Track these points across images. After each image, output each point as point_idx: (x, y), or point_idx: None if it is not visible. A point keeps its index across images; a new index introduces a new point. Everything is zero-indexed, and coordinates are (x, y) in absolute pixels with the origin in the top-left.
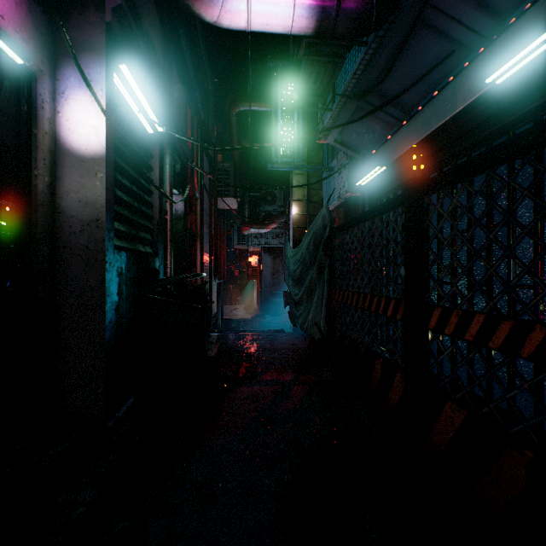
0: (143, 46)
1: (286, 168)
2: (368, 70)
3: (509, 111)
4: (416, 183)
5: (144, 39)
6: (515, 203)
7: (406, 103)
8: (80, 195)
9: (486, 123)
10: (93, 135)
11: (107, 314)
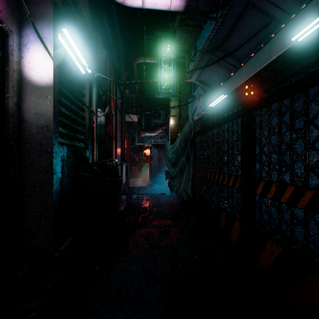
0: (78, 18)
1: (166, 96)
2: (216, 35)
3: (305, 59)
4: (248, 103)
5: (79, 15)
6: (316, 114)
7: (239, 56)
8: (37, 110)
9: (290, 67)
10: (45, 72)
11: (53, 185)
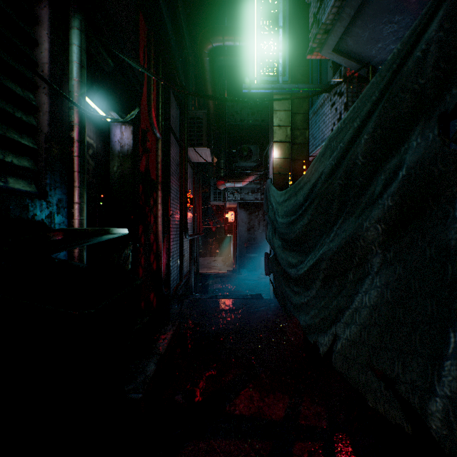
0: None
1: (267, 88)
2: None
3: None
4: None
5: None
6: None
7: None
8: None
9: None
10: None
11: None
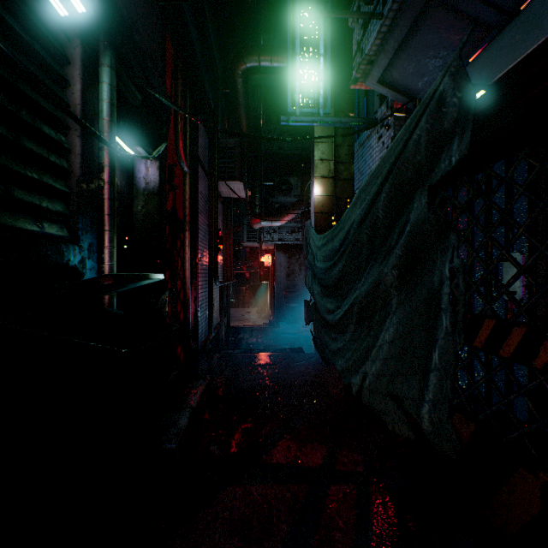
0: None
1: (307, 121)
2: None
3: None
4: None
5: None
6: None
7: None
8: None
9: None
10: None
11: None
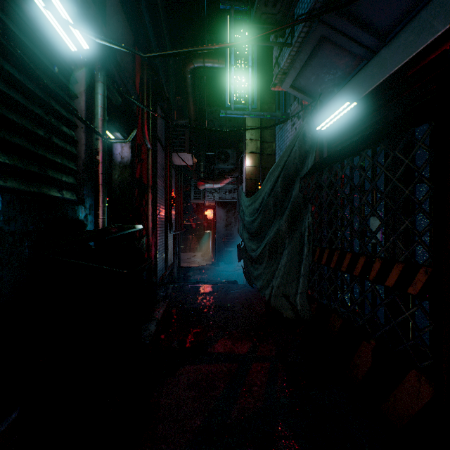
0: None
1: (239, 114)
2: None
3: None
4: None
5: None
6: None
7: (382, 25)
8: None
9: None
10: None
11: None
